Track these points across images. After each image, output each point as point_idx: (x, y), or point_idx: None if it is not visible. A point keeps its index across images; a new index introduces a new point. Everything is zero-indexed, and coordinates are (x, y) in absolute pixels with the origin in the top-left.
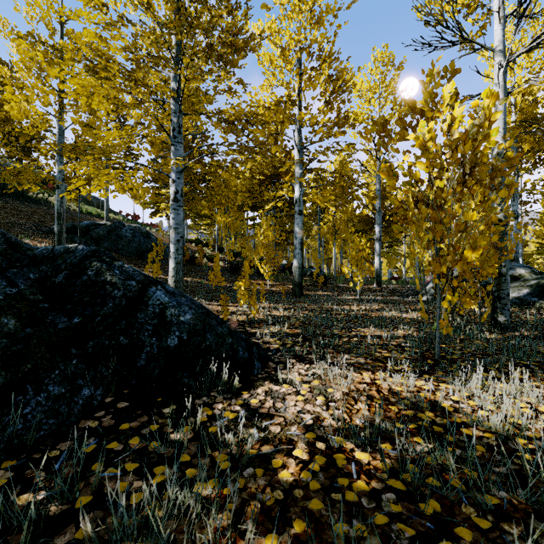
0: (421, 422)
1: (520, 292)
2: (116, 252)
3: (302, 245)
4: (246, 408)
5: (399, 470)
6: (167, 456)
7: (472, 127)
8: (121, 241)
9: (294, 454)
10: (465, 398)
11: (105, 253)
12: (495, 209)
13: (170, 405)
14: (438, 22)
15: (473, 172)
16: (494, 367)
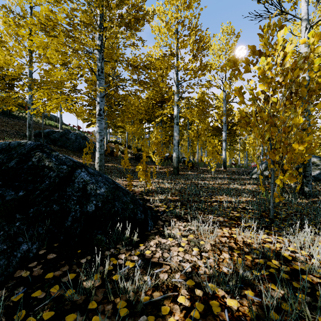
0: (270, 269)
1: (314, 173)
2: (65, 148)
3: (178, 143)
4: (142, 258)
5: (263, 317)
6: (78, 302)
7: (300, 58)
8: (69, 142)
9: (178, 301)
10: (299, 249)
11: (47, 146)
12: (312, 116)
13: (86, 256)
14: (266, 1)
15: (297, 92)
16: (312, 224)
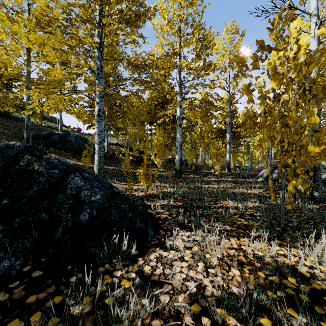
0: (287, 289)
1: (323, 176)
2: (64, 150)
3: (181, 145)
4: (141, 275)
5: None
6: None
7: (316, 51)
8: (68, 144)
9: None
10: (317, 264)
11: (38, 149)
12: None
13: (77, 274)
14: None
15: (311, 89)
16: None
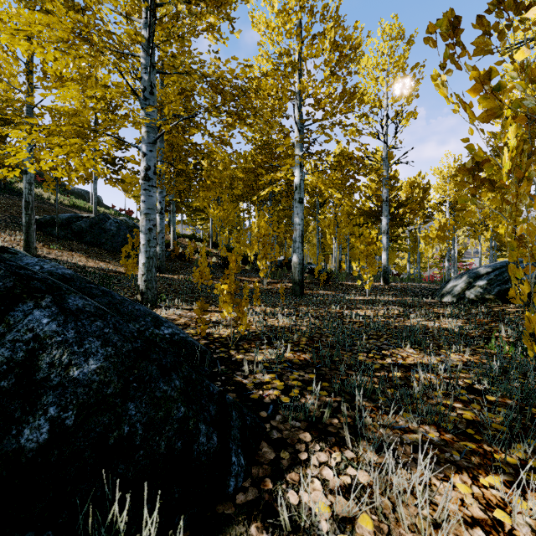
0: None
1: None
2: (98, 246)
3: (302, 237)
4: None
5: None
6: None
7: None
8: (105, 235)
9: None
10: None
11: None
12: None
13: None
14: None
15: None
16: None
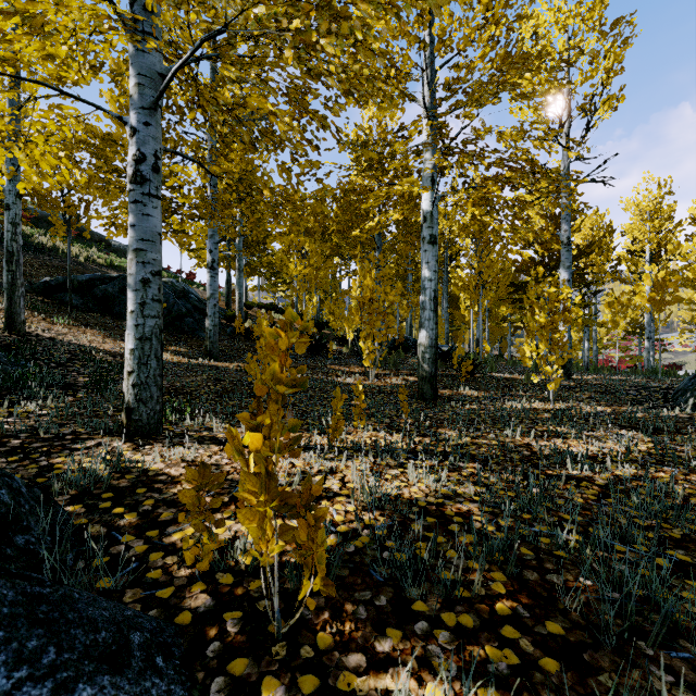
0: None
1: None
2: None
3: (436, 302)
4: None
5: None
6: None
7: None
8: None
9: None
10: None
11: None
12: None
13: None
14: None
15: None
16: None
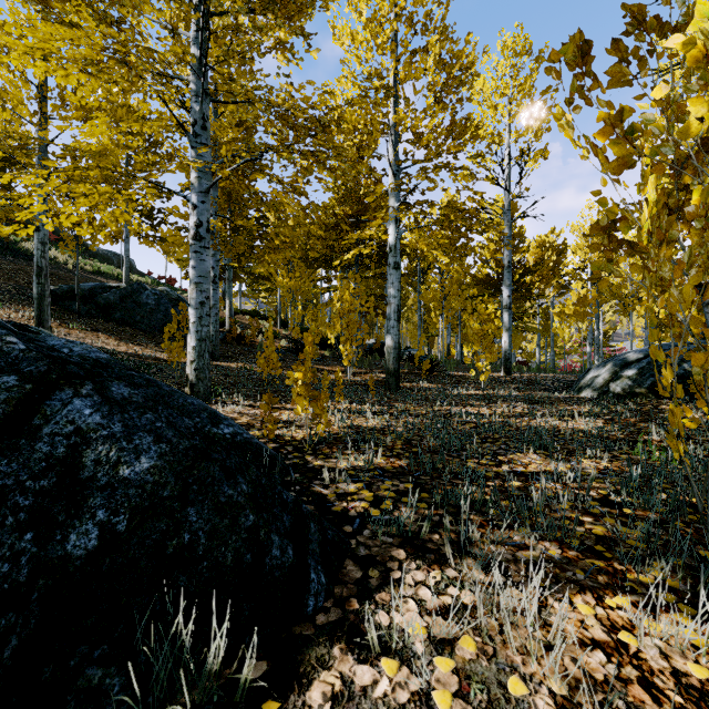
0: None
1: None
2: (132, 325)
3: (399, 314)
4: None
5: None
6: None
7: None
8: (141, 311)
9: None
10: None
11: None
12: None
13: None
14: None
15: None
16: None
